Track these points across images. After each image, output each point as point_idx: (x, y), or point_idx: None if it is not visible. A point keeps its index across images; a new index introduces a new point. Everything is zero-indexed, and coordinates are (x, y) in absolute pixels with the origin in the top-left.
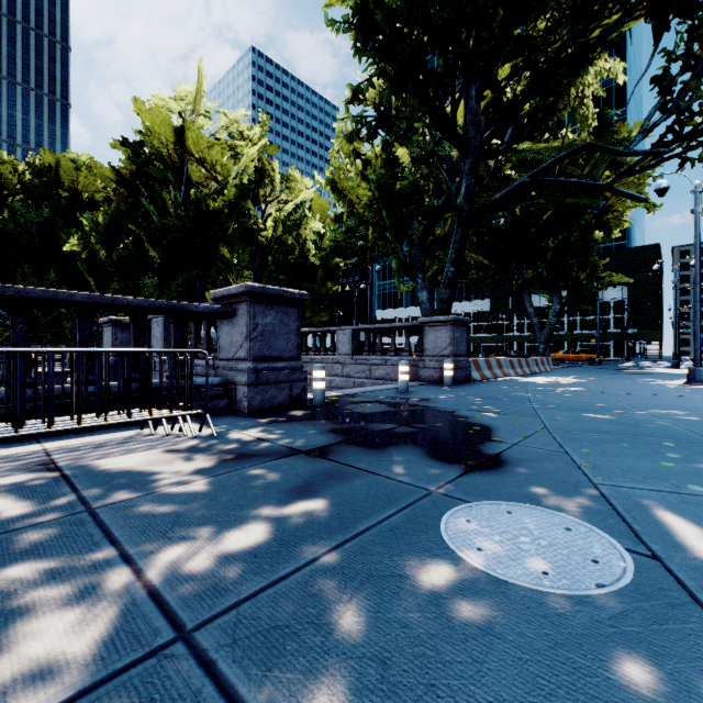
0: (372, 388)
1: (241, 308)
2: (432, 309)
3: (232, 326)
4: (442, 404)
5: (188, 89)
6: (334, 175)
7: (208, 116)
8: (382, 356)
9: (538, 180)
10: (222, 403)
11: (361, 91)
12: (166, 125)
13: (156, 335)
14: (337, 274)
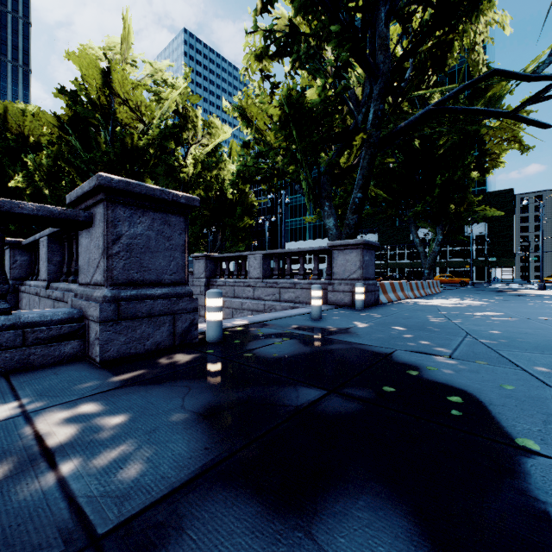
0: (282, 313)
1: (97, 211)
2: (338, 234)
3: (89, 239)
4: (368, 339)
5: (117, 41)
6: (244, 102)
7: (135, 65)
8: (291, 279)
9: (443, 108)
10: (67, 347)
11: (270, 0)
12: (93, 68)
13: (42, 256)
14: (253, 210)
